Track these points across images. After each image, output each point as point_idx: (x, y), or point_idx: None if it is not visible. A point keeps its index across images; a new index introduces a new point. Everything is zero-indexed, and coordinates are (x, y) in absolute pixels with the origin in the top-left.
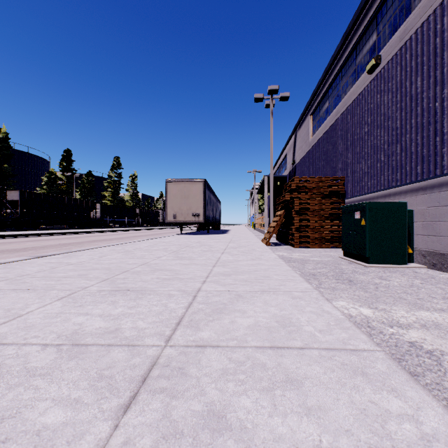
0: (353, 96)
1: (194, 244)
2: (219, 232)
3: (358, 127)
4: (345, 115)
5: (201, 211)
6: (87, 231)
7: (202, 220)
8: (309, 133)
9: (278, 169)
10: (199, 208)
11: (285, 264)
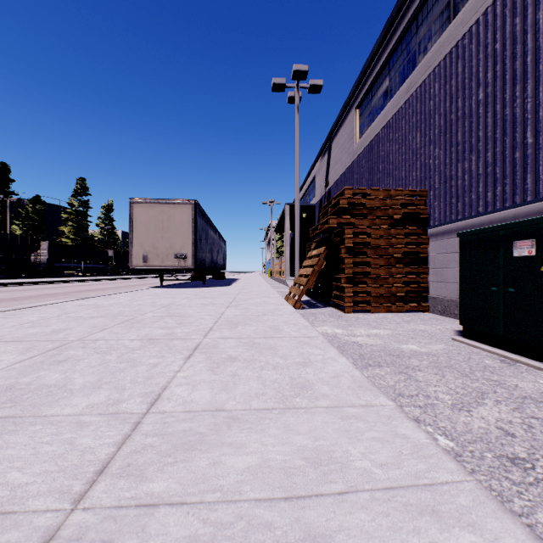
0: (447, 47)
1: (150, 313)
2: (221, 282)
3: (459, 97)
4: (428, 86)
5: (189, 251)
6: (11, 282)
7: (191, 264)
8: (353, 135)
9: (303, 197)
10: (187, 245)
11: (448, 459)
